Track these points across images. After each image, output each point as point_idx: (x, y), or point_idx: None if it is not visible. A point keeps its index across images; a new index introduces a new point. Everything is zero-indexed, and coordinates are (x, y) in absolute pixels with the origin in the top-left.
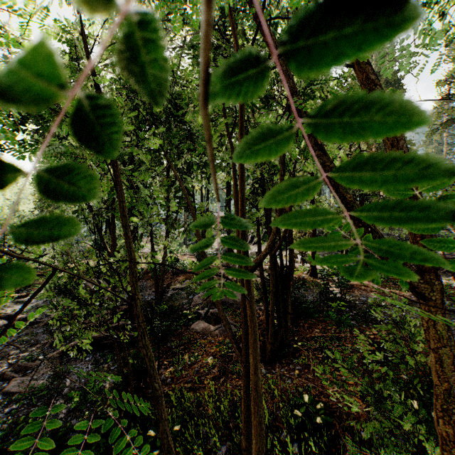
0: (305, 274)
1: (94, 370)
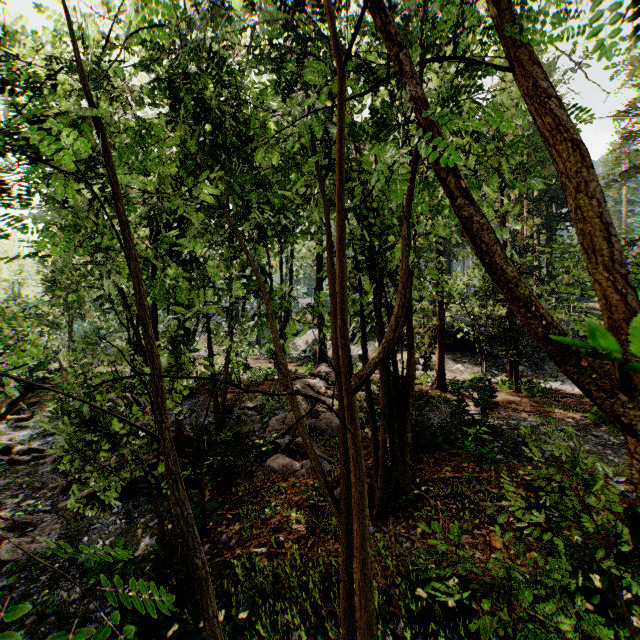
0: (429, 387)
1: (124, 528)
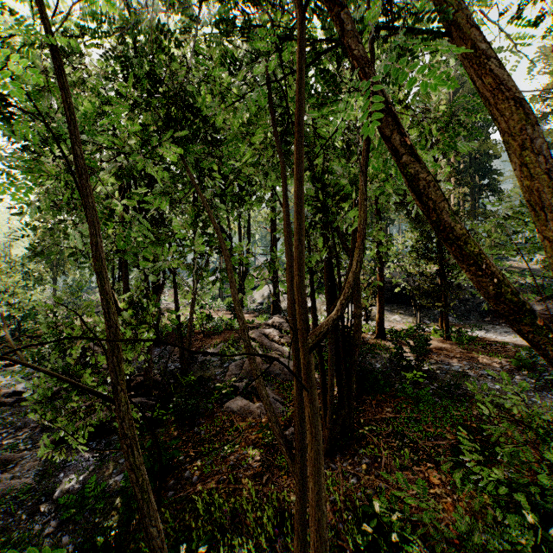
0: (370, 335)
1: (96, 464)
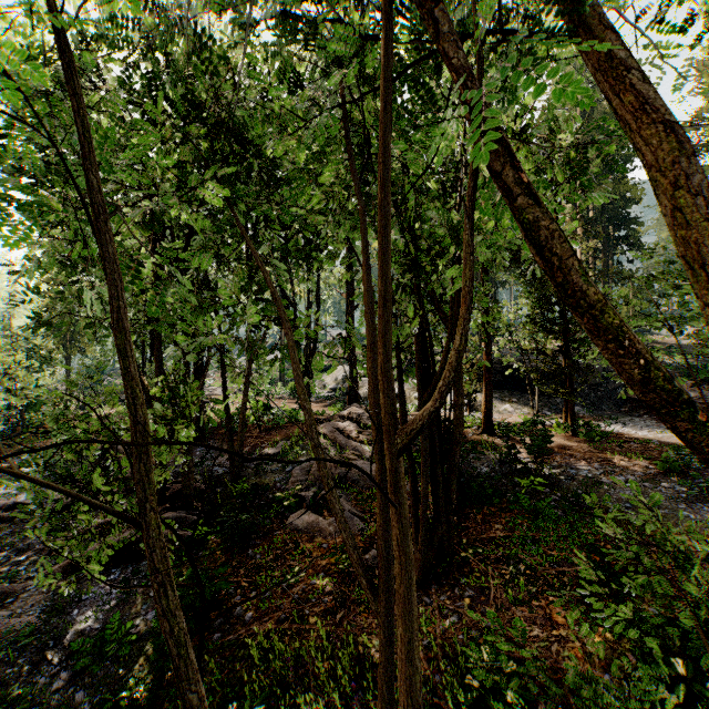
0: (474, 430)
1: (121, 598)
